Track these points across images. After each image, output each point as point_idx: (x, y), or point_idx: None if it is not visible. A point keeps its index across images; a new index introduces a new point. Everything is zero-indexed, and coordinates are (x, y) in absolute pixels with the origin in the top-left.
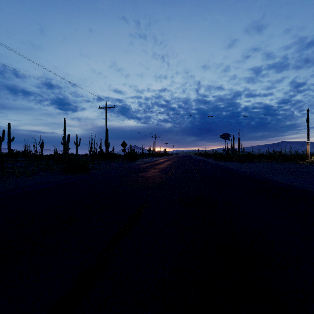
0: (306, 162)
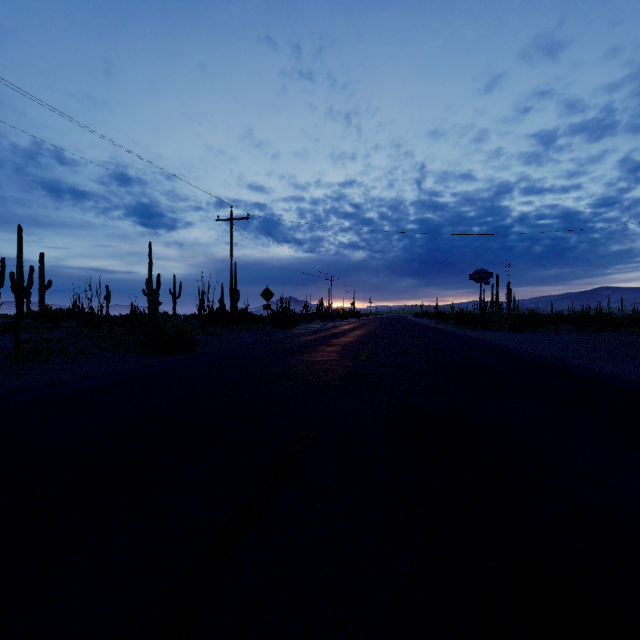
0: None
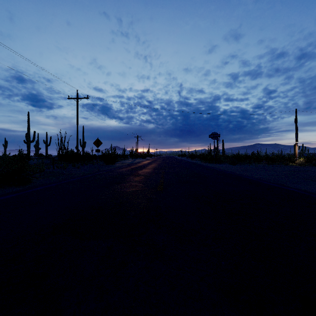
0: (295, 164)
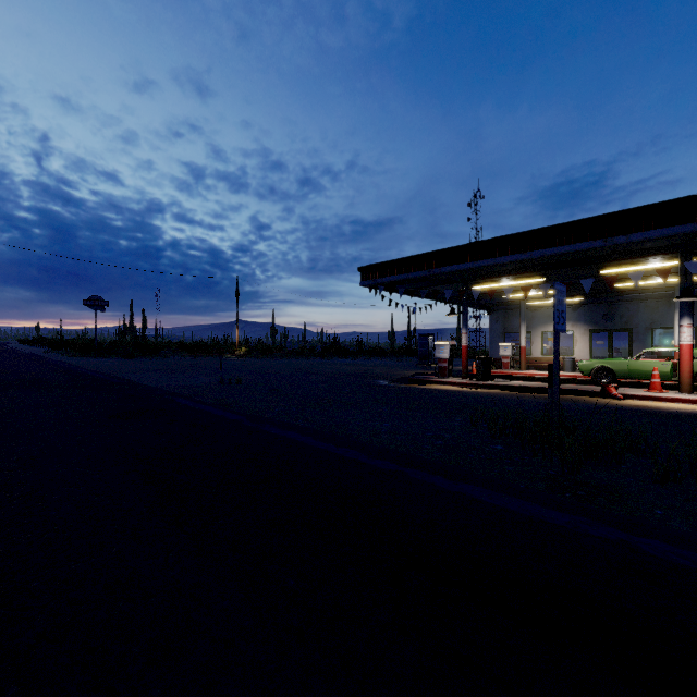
0: (235, 356)
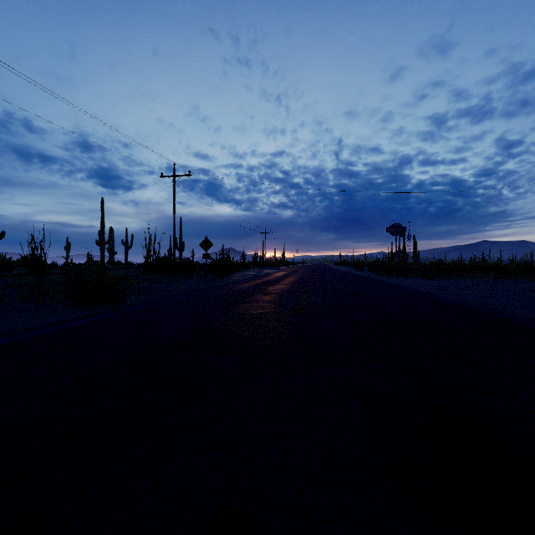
0: None
